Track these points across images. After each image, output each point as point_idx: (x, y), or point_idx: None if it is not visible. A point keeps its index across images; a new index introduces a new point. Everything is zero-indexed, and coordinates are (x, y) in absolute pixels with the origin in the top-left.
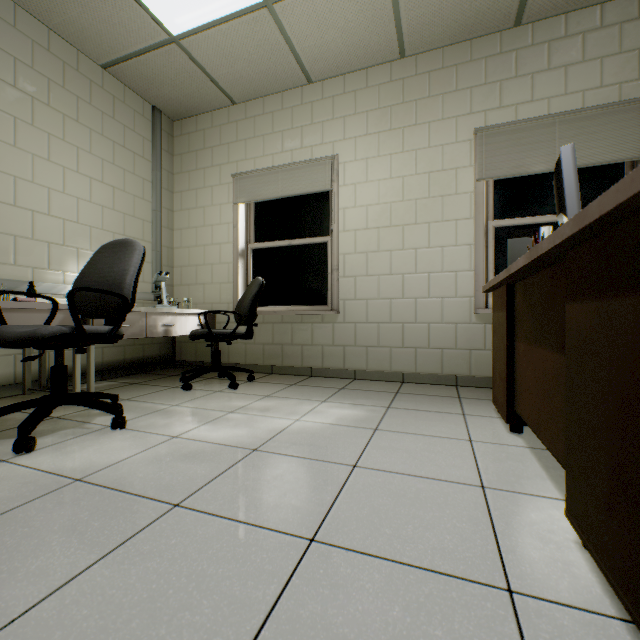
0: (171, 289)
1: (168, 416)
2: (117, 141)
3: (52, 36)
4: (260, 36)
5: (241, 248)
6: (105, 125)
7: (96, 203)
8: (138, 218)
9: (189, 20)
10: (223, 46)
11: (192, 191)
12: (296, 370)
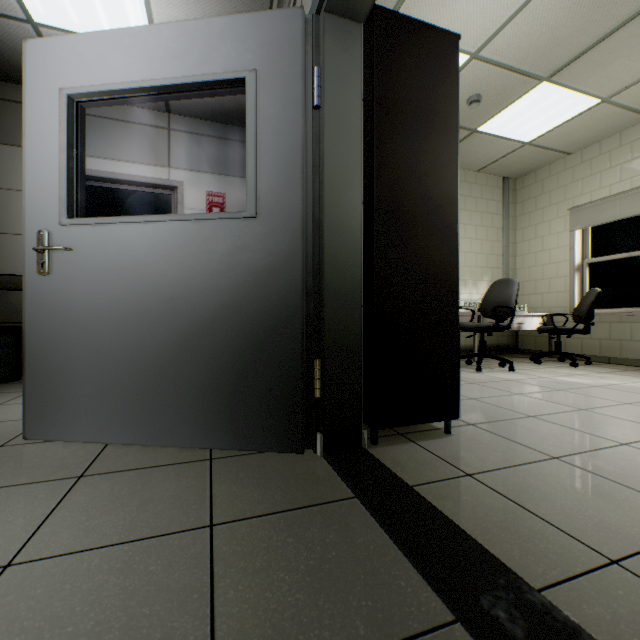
0: None
1: (533, 371)
2: (482, 211)
3: None
4: (596, 116)
5: (576, 264)
6: (476, 205)
7: (472, 252)
8: (493, 254)
9: (539, 132)
10: (563, 132)
11: (531, 226)
12: (635, 362)
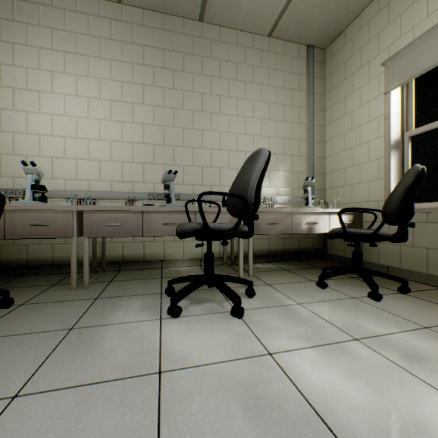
0: (322, 193)
1: (283, 316)
2: (279, 86)
3: (238, 34)
4: None
5: (393, 139)
6: (270, 78)
7: (264, 136)
8: (294, 139)
9: None
10: None
11: (340, 102)
12: None
